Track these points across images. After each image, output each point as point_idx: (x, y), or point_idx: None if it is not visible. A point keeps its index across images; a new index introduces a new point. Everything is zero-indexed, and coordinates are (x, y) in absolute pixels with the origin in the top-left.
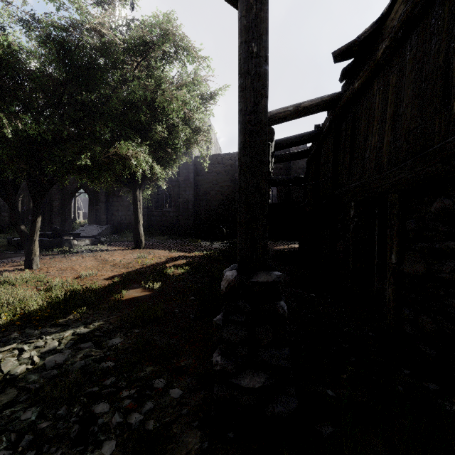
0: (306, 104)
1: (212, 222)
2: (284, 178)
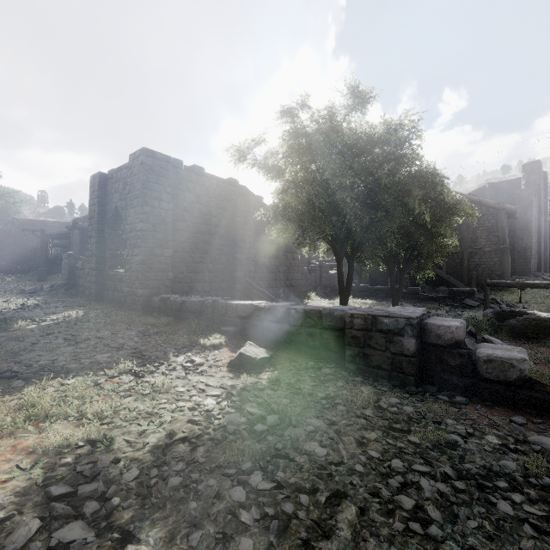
0: (61, 232)
1: (6, 263)
2: (61, 244)
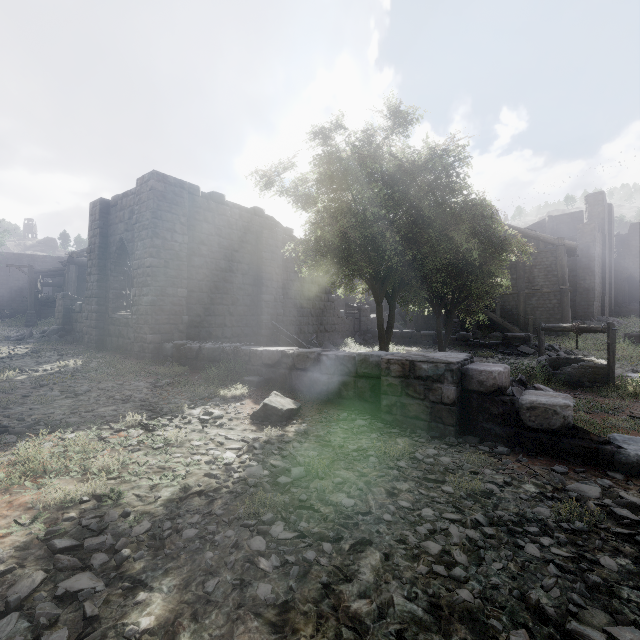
0: (53, 269)
1: None
2: (53, 283)
